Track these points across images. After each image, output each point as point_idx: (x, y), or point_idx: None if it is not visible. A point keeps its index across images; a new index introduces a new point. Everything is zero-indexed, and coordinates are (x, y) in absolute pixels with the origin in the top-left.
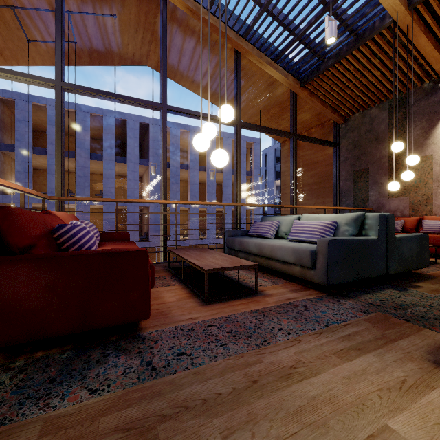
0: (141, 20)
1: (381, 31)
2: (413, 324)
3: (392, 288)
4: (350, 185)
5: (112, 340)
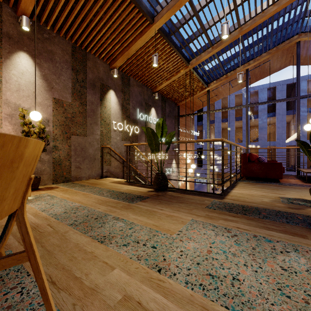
0: (284, 53)
1: None
2: None
3: None
4: None
5: (272, 182)
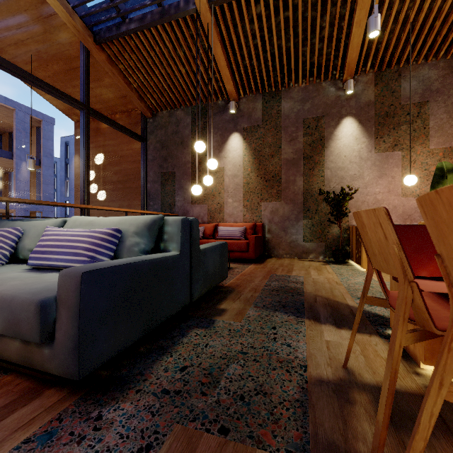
0: None
1: (186, 20)
2: (236, 441)
3: (197, 325)
4: (158, 188)
5: None
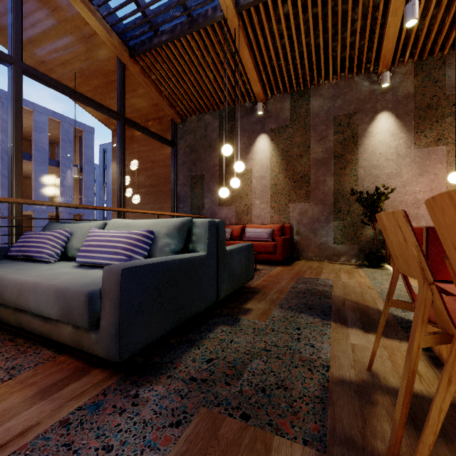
0: None
1: (214, 27)
2: (256, 427)
3: (223, 322)
4: (187, 191)
5: None
